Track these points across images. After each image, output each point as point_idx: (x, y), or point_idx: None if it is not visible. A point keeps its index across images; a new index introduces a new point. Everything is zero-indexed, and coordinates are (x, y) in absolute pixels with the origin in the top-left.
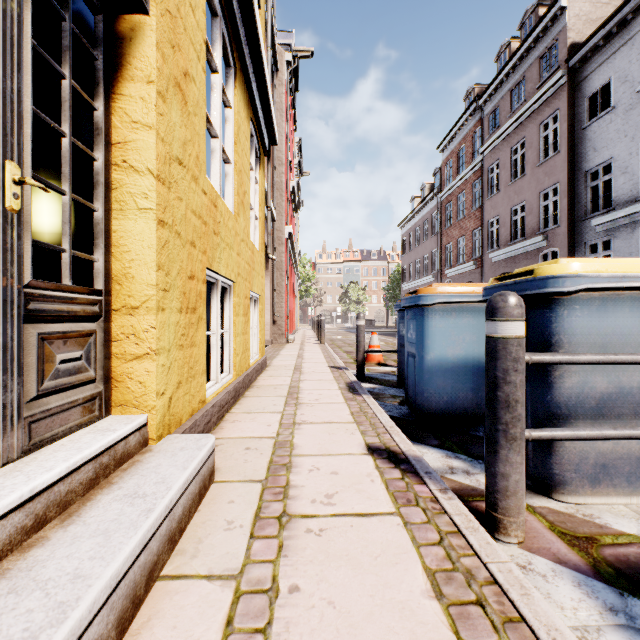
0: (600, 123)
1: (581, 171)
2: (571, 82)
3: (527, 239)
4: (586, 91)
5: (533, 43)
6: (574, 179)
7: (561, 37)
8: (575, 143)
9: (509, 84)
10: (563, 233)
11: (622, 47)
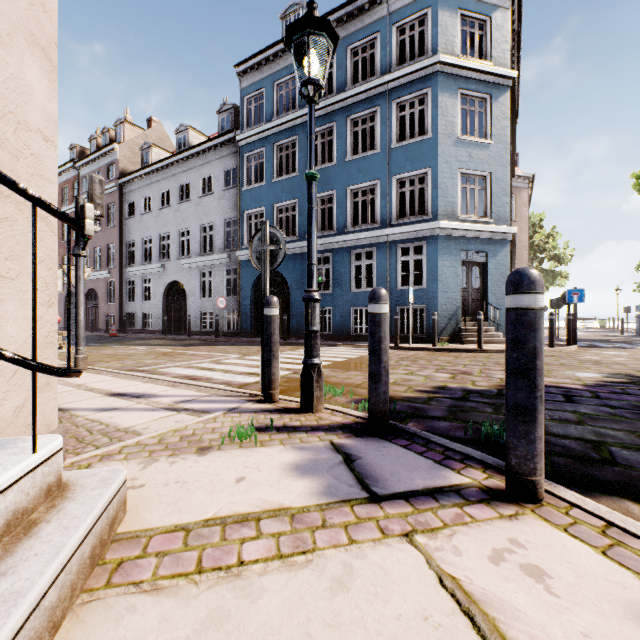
0: (132, 221)
1: (125, 241)
2: (121, 191)
3: (103, 270)
4: (127, 200)
5: (105, 154)
6: (123, 244)
7: (117, 163)
8: (123, 225)
9: (94, 167)
10: (117, 272)
11: (138, 190)
